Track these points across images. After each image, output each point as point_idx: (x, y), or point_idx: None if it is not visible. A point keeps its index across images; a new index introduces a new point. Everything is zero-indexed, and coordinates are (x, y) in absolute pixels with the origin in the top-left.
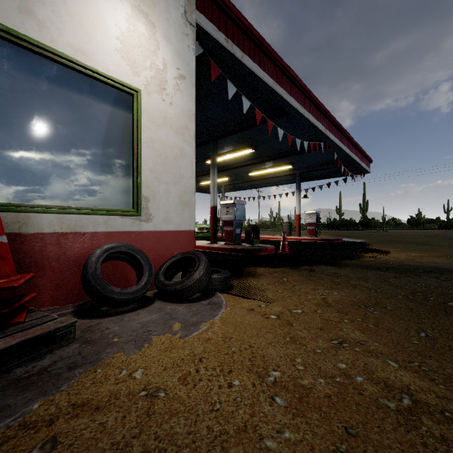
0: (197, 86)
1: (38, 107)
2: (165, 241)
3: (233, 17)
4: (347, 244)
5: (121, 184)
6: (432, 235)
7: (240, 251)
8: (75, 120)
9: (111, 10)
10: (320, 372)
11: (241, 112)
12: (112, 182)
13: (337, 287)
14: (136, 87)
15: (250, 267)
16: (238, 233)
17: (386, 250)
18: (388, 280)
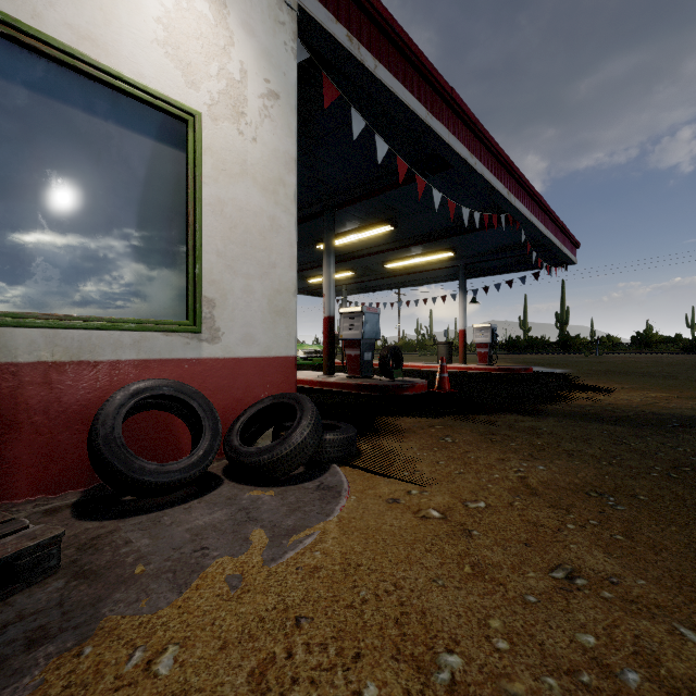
0: (301, 120)
1: (9, 136)
2: (245, 374)
3: None
4: (542, 377)
5: (165, 276)
6: (675, 362)
7: (371, 389)
8: (80, 162)
9: None
10: (546, 658)
11: (373, 164)
12: (148, 274)
13: (540, 454)
14: (192, 107)
15: (388, 416)
16: (368, 359)
17: (605, 386)
18: (625, 442)
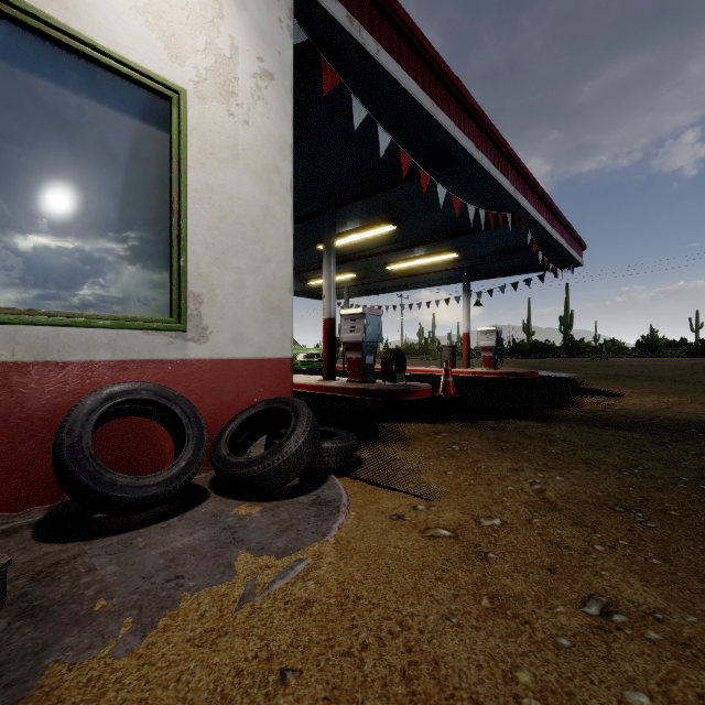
0: (299, 111)
1: None
2: (236, 377)
3: None
4: (548, 381)
5: (146, 269)
6: (683, 366)
7: (373, 394)
8: (46, 138)
9: None
10: None
11: (375, 159)
12: (127, 265)
13: (556, 463)
14: (176, 83)
15: (391, 422)
16: (369, 363)
17: (615, 391)
18: (645, 449)
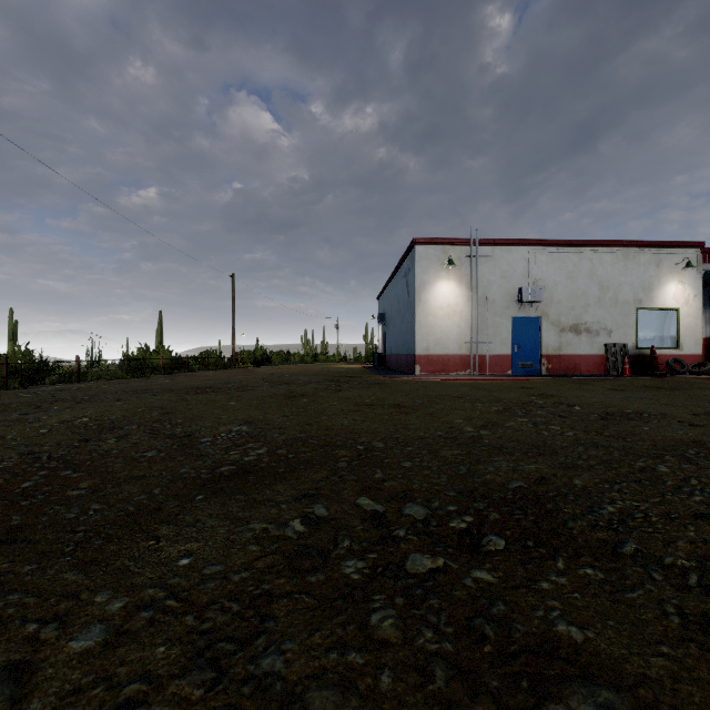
0: None
1: (653, 323)
2: (688, 358)
3: None
4: None
5: (672, 339)
6: None
7: None
8: (660, 324)
9: (670, 288)
10: None
11: None
12: (670, 339)
13: None
14: (678, 308)
15: None
16: None
17: None
18: None
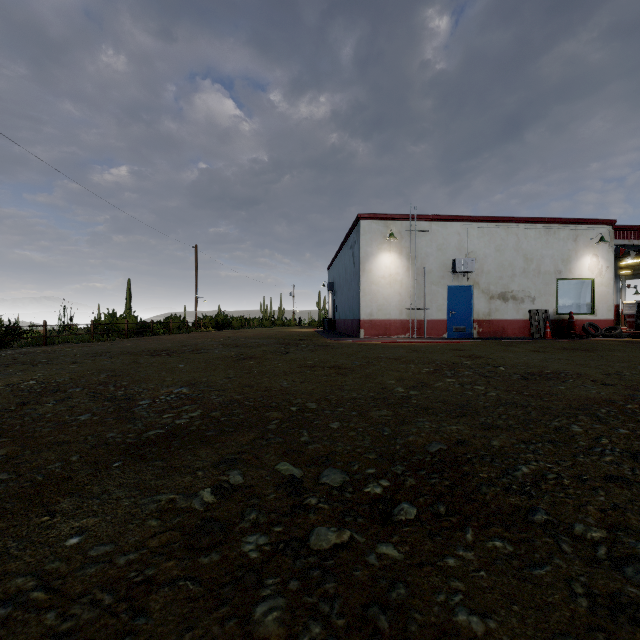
0: None
1: (571, 292)
2: (601, 322)
3: (633, 230)
4: None
5: (588, 306)
6: None
7: (639, 333)
8: (577, 292)
9: (586, 260)
10: None
11: None
12: (585, 306)
13: None
14: (593, 278)
15: None
16: (639, 323)
17: None
18: None
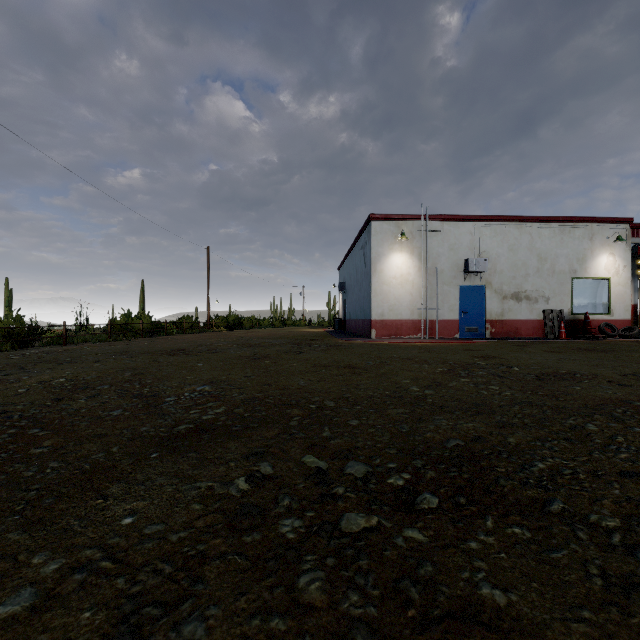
0: None
1: (586, 291)
2: (618, 323)
3: None
4: None
5: (604, 306)
6: None
7: None
8: (593, 292)
9: (602, 259)
10: None
11: None
12: (601, 306)
13: None
14: (609, 277)
15: None
16: None
17: None
18: None
